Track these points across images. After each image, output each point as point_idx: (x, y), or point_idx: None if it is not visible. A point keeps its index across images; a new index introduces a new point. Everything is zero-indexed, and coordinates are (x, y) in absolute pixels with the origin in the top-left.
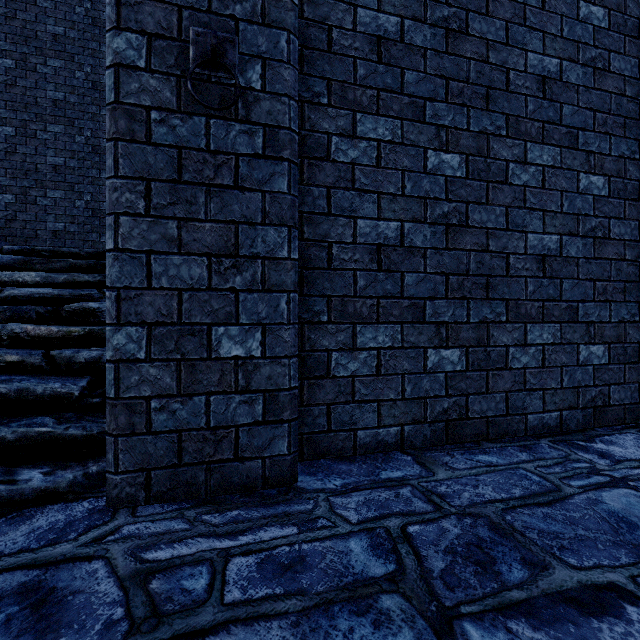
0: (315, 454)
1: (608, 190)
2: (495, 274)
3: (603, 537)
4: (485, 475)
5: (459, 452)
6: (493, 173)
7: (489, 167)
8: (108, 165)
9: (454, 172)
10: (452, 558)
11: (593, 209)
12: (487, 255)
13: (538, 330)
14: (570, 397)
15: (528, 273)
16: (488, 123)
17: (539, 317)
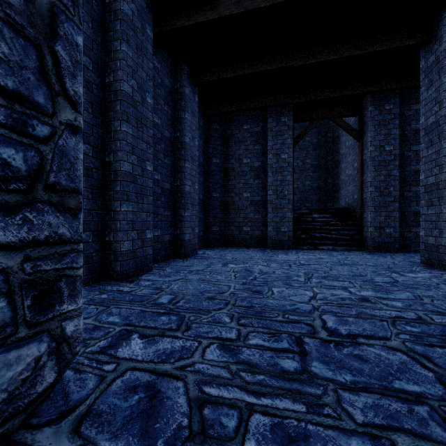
0: (401, 251)
1: None
2: None
3: None
4: None
5: None
6: None
7: None
8: (368, 205)
9: None
10: None
11: None
12: None
13: None
14: None
15: None
16: None
17: None
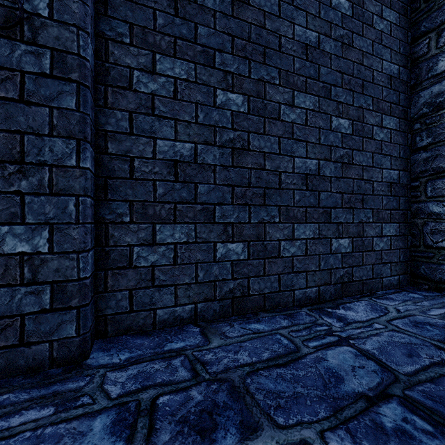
0: (118, 331)
1: (352, 130)
2: (270, 187)
3: (314, 393)
4: (249, 341)
5: (239, 322)
6: (269, 111)
7: (266, 106)
8: None
9: (238, 108)
10: (180, 428)
11: (341, 142)
12: (264, 172)
13: (302, 228)
14: (325, 276)
15: (295, 187)
16: (265, 73)
17: (303, 219)
